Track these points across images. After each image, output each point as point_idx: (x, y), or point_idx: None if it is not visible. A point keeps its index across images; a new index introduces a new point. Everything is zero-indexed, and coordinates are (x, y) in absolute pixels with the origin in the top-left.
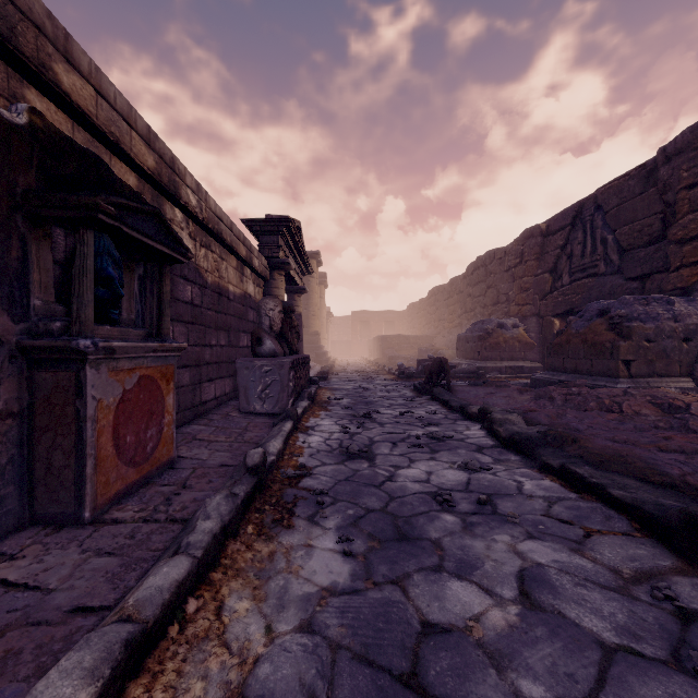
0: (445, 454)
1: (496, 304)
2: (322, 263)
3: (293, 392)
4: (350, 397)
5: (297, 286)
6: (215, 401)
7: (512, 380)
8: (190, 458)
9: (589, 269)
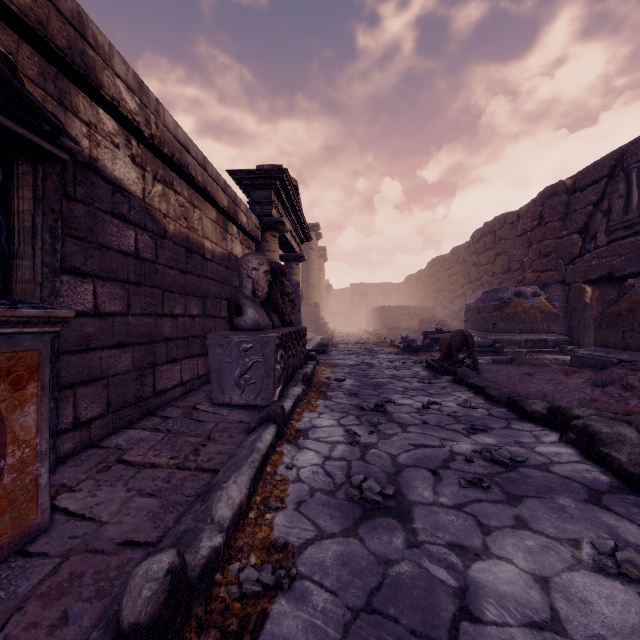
0: (539, 509)
1: (507, 272)
2: (321, 236)
3: (282, 376)
4: (354, 377)
5: (294, 253)
6: (181, 388)
7: (534, 354)
8: (79, 517)
9: (636, 226)
